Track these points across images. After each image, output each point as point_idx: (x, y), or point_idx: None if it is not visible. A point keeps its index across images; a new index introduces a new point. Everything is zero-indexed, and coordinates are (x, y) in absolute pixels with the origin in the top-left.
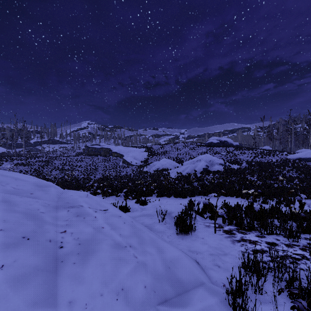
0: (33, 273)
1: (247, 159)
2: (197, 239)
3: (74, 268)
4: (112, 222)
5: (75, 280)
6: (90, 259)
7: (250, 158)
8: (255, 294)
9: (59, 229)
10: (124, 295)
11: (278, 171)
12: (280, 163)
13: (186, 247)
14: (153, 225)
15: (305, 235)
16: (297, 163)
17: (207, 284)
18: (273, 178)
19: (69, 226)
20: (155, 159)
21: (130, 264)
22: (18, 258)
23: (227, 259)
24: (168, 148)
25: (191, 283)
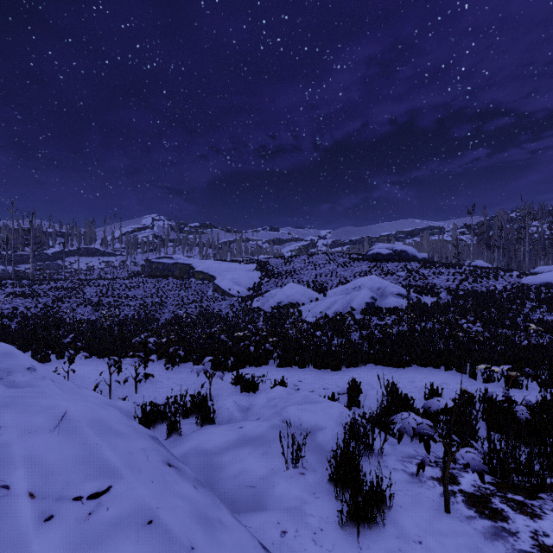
0: None
1: (448, 285)
2: (403, 547)
3: None
4: None
5: None
6: None
7: (453, 283)
8: None
9: None
10: None
11: (513, 310)
12: (513, 292)
13: None
14: (269, 483)
15: None
16: (546, 292)
17: None
18: (506, 323)
19: None
20: (274, 285)
21: None
22: None
23: None
24: (298, 264)
25: None
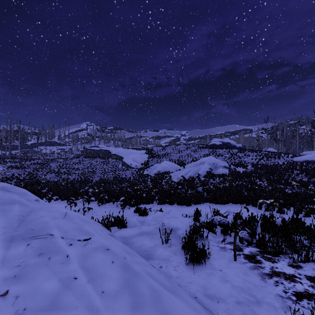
0: None
1: (252, 162)
2: (213, 272)
3: None
4: (93, 263)
5: None
6: None
7: (255, 161)
8: None
9: None
10: None
11: (286, 175)
12: (287, 165)
13: (201, 288)
14: (154, 249)
15: None
16: (305, 165)
17: None
18: (282, 182)
19: (17, 280)
20: (156, 162)
21: None
22: None
23: (263, 312)
24: (169, 150)
25: None
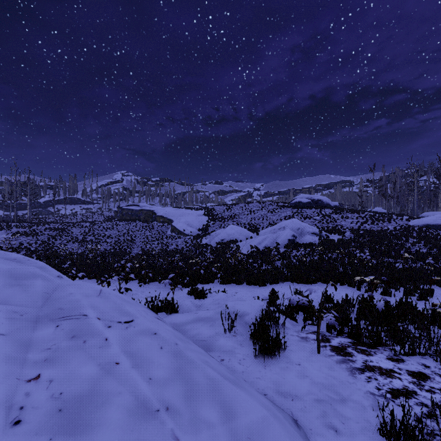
0: None
1: (352, 226)
2: (289, 366)
3: None
4: (137, 348)
5: None
6: None
7: (356, 225)
8: None
9: (26, 371)
10: None
11: (398, 244)
12: (400, 231)
13: (273, 385)
14: (214, 339)
15: None
16: (425, 231)
17: None
18: (392, 254)
19: (49, 364)
20: (218, 226)
21: None
22: None
23: (348, 411)
24: (237, 210)
25: None
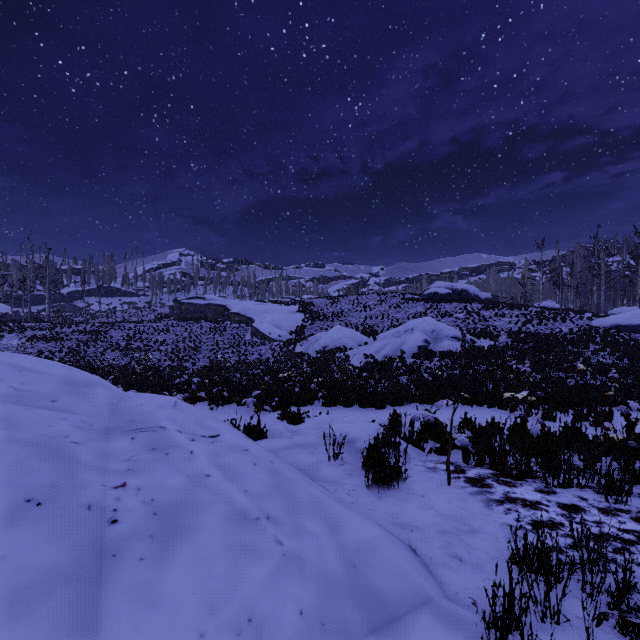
0: (45, 585)
1: (509, 328)
2: (410, 497)
3: (141, 571)
4: (228, 463)
5: (141, 599)
6: (178, 550)
7: (515, 326)
8: (543, 623)
9: (110, 479)
10: (253, 635)
11: (573, 353)
12: (578, 335)
13: (389, 516)
14: (316, 468)
15: (639, 488)
16: (613, 335)
17: (437, 601)
18: (564, 366)
19: (133, 473)
20: (318, 328)
21: (267, 560)
22: (13, 550)
23: (478, 542)
24: (346, 305)
25: (403, 599)
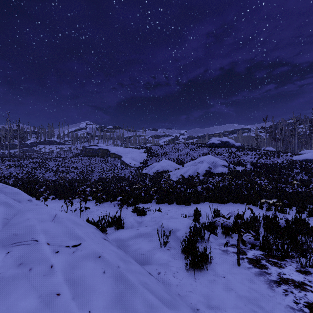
0: None
1: (251, 160)
2: (215, 279)
3: None
4: (81, 275)
5: None
6: None
7: (254, 159)
8: None
9: None
10: None
11: (286, 174)
12: (287, 164)
13: (203, 298)
14: (152, 253)
15: None
16: (305, 164)
17: None
18: (282, 181)
19: None
20: (154, 160)
21: None
22: None
23: None
24: (168, 149)
25: None
